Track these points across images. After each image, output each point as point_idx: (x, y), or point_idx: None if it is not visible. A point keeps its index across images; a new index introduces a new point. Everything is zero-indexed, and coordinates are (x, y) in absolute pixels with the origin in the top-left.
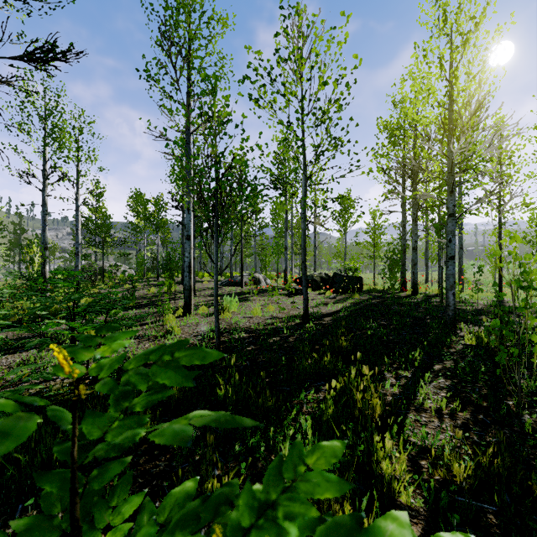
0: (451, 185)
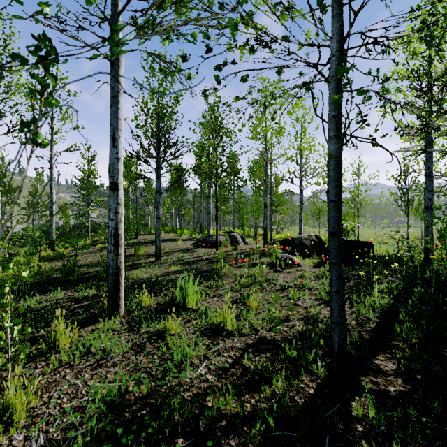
0: None
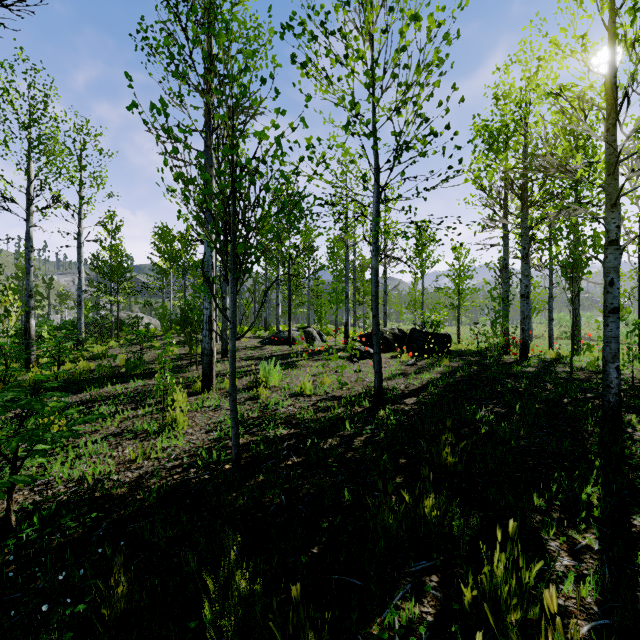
0: (614, 195)
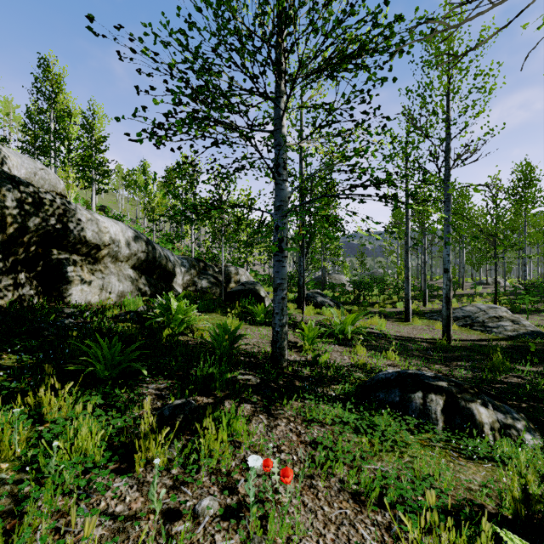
0: None
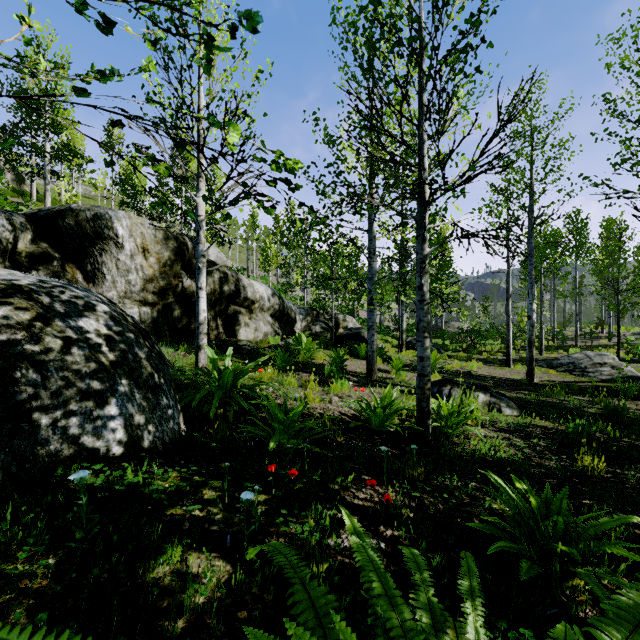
0: None
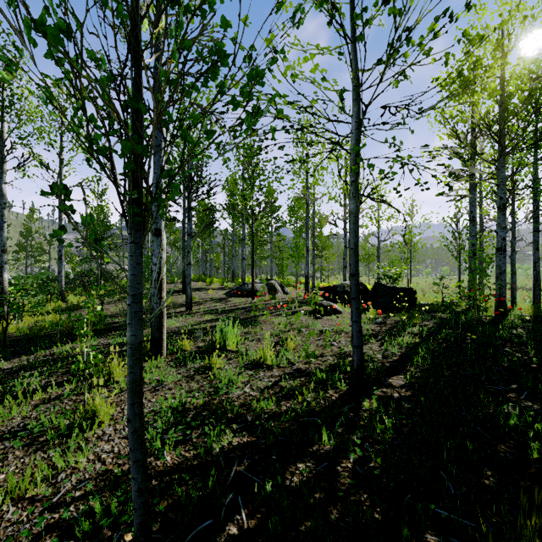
0: None
